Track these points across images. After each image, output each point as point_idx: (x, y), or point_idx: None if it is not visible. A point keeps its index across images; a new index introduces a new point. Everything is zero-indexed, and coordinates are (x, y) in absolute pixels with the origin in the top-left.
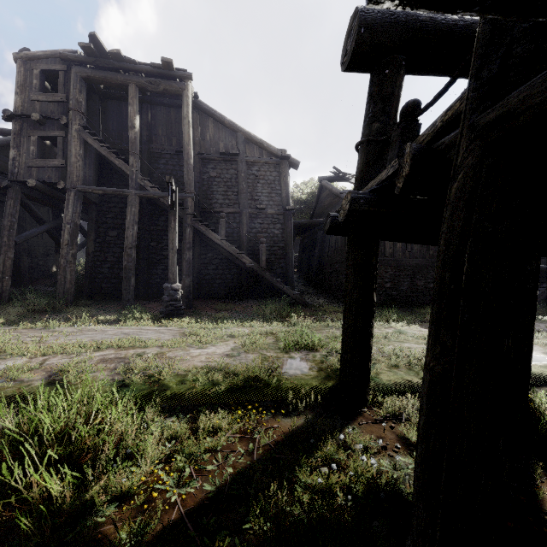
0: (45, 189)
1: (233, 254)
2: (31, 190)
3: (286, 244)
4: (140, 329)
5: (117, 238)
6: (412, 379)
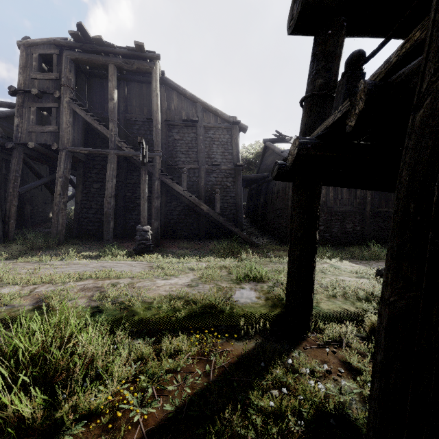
0: (42, 150)
1: (193, 202)
2: (31, 151)
3: (237, 194)
4: (116, 263)
5: (100, 190)
6: (349, 308)
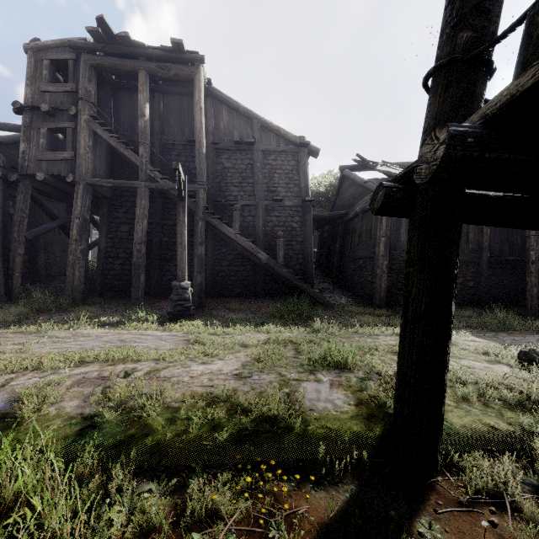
0: (55, 183)
1: (248, 249)
2: (42, 184)
3: (305, 238)
4: (140, 334)
5: (129, 234)
6: (496, 423)
